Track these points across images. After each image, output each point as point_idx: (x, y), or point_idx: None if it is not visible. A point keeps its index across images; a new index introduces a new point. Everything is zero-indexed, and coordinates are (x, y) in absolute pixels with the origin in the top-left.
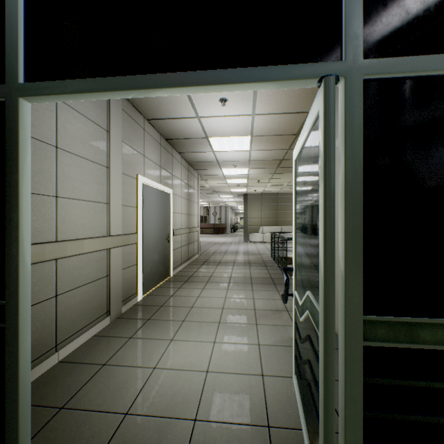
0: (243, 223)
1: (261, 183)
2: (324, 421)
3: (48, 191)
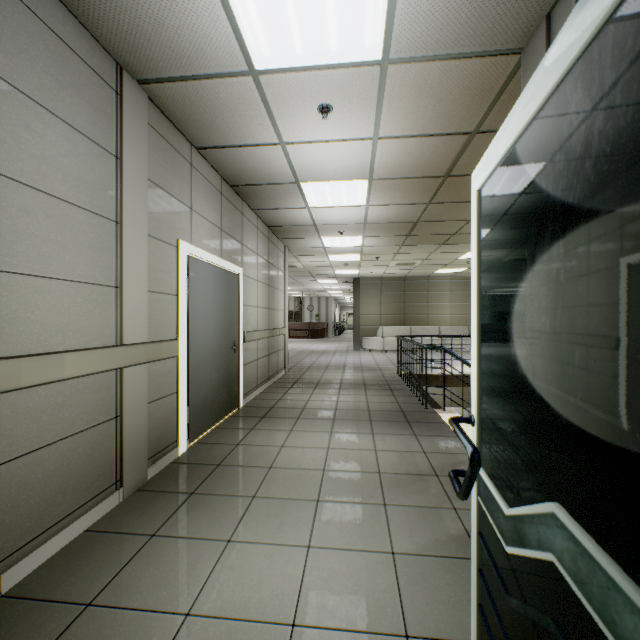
0: (354, 322)
1: (382, 261)
2: None
3: None
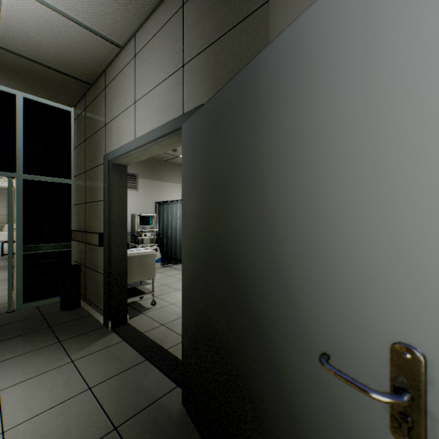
0: None
1: (6, 179)
2: (9, 277)
3: None
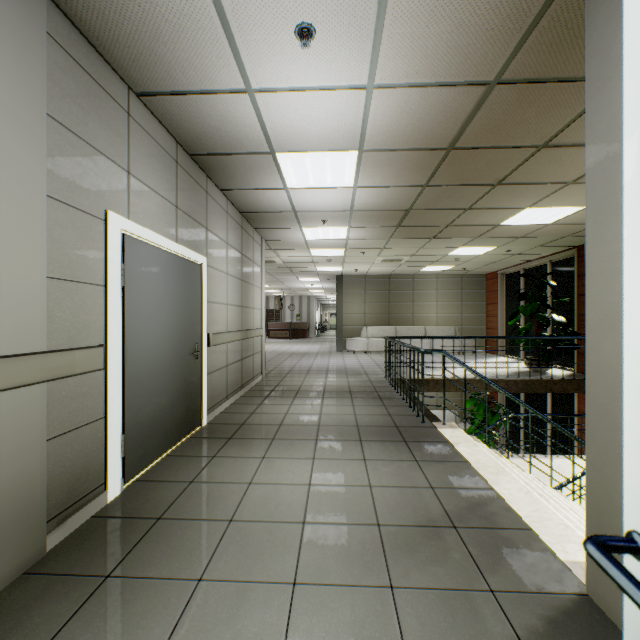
0: (337, 322)
1: (367, 257)
2: None
3: None
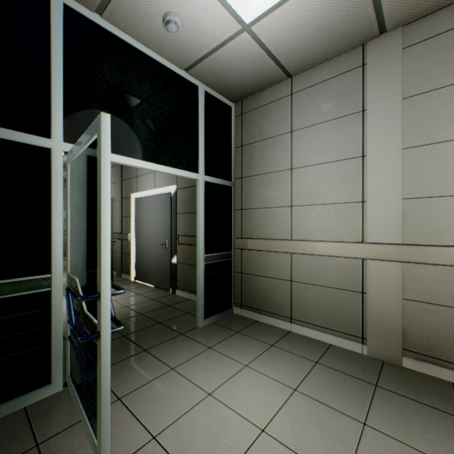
0: None
1: None
2: None
3: (284, 204)
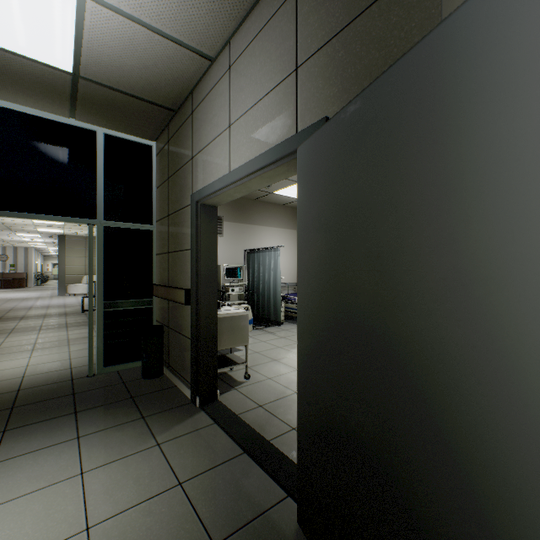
0: (59, 272)
1: (85, 227)
2: (89, 336)
3: None
